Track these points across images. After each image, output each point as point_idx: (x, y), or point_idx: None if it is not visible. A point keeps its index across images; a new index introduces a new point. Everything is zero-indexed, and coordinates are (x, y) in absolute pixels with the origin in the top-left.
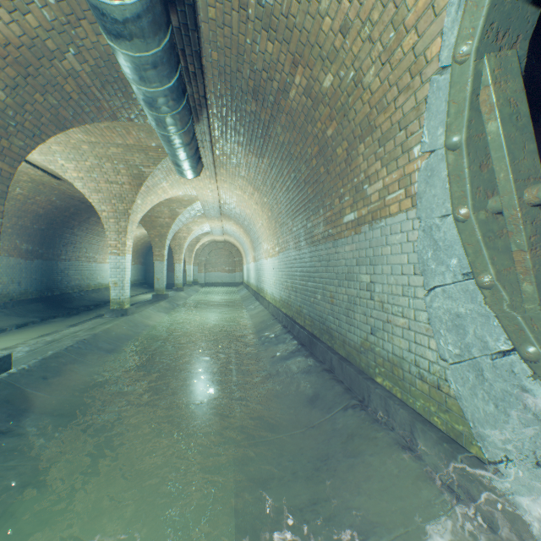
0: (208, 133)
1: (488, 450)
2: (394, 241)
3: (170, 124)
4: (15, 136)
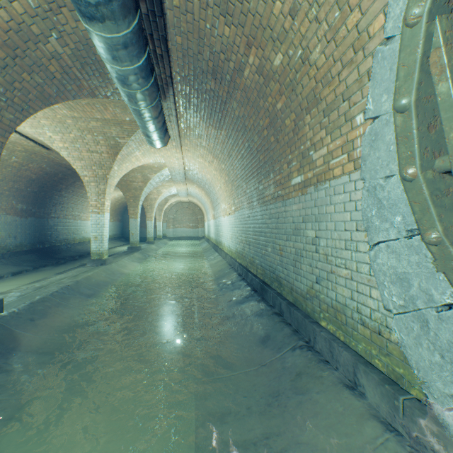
0: (174, 109)
1: (433, 397)
2: (337, 200)
3: (140, 100)
4: (6, 110)
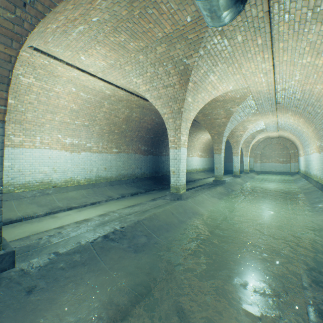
0: None
1: None
2: None
3: None
4: None
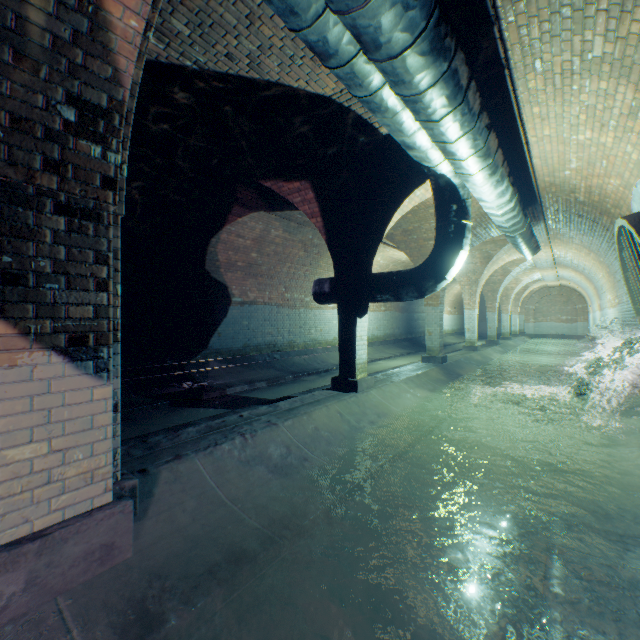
0: (544, 230)
1: None
2: None
3: (523, 247)
4: None
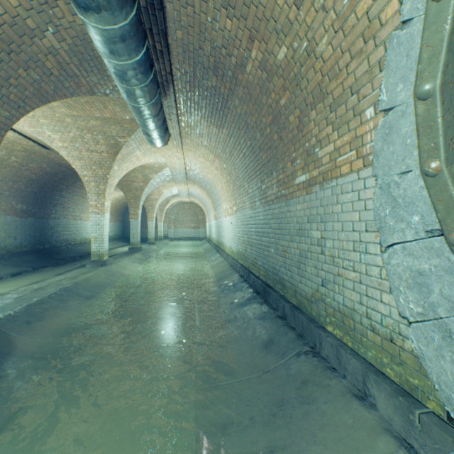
0: (174, 107)
1: None
2: (345, 199)
3: (139, 96)
4: (1, 107)
